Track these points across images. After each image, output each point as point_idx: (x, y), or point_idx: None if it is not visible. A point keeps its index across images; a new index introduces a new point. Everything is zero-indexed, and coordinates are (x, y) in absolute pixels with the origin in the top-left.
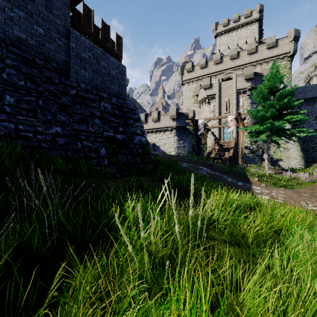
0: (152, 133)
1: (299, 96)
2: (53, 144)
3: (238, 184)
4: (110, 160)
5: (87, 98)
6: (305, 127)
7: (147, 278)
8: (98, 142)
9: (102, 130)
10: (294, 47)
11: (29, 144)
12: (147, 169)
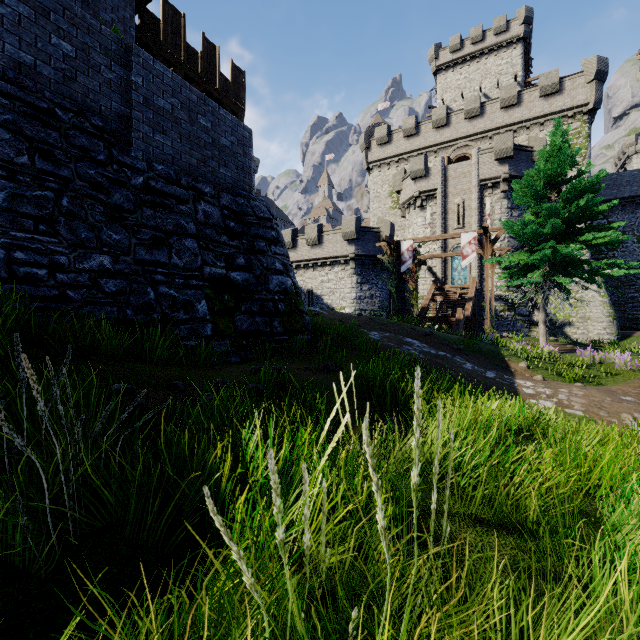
0: (307, 269)
1: (606, 193)
2: (93, 293)
3: (488, 377)
4: (217, 326)
5: (169, 194)
6: (618, 256)
7: (296, 633)
8: (192, 289)
9: (201, 263)
10: (596, 93)
11: (39, 294)
12: (297, 344)
